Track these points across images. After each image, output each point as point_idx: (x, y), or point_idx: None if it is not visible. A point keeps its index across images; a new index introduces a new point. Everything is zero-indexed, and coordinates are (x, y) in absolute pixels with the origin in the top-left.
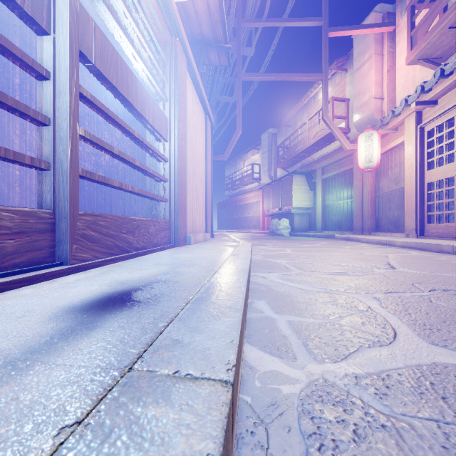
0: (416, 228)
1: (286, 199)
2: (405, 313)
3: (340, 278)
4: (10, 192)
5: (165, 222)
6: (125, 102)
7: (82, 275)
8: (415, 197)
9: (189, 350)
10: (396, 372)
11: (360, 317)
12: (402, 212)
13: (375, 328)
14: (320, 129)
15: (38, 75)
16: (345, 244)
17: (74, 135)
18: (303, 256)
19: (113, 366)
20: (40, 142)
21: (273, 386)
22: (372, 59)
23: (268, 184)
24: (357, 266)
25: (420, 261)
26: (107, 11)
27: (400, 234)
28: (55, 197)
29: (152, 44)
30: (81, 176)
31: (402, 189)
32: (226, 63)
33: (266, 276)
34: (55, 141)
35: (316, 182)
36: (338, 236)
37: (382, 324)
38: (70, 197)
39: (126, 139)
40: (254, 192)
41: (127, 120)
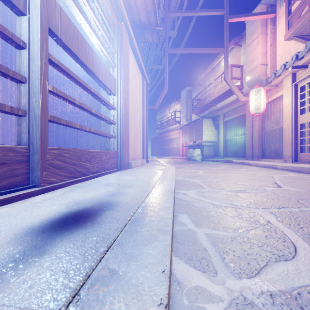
0: (292, 156)
1: (199, 135)
2: (298, 227)
3: (241, 195)
4: (9, 131)
5: (114, 153)
6: (84, 66)
7: (49, 195)
8: (291, 133)
9: (124, 283)
10: (306, 290)
11: (263, 230)
12: (282, 145)
13: (277, 241)
14: (222, 86)
15: (17, 45)
16: (241, 167)
17: (44, 90)
18: (212, 177)
19: (48, 308)
20: (19, 95)
21: (199, 305)
22: (259, 37)
23: (186, 125)
24: (252, 184)
25: (298, 180)
26: (71, 0)
27: (280, 160)
28: (30, 136)
29: (104, 27)
30: (50, 120)
31: (281, 128)
32: (157, 40)
33: (187, 193)
34: (30, 94)
35: (219, 123)
36: (235, 161)
37: (282, 238)
38: (41, 136)
39: (88, 94)
40: (176, 131)
41: (89, 81)
